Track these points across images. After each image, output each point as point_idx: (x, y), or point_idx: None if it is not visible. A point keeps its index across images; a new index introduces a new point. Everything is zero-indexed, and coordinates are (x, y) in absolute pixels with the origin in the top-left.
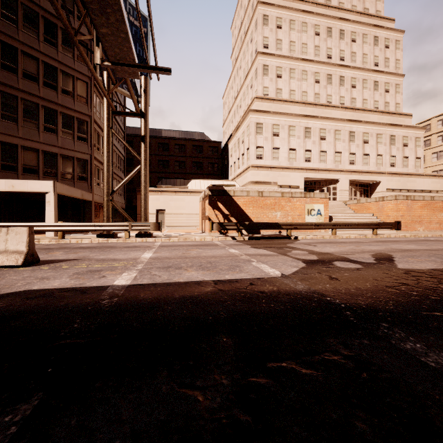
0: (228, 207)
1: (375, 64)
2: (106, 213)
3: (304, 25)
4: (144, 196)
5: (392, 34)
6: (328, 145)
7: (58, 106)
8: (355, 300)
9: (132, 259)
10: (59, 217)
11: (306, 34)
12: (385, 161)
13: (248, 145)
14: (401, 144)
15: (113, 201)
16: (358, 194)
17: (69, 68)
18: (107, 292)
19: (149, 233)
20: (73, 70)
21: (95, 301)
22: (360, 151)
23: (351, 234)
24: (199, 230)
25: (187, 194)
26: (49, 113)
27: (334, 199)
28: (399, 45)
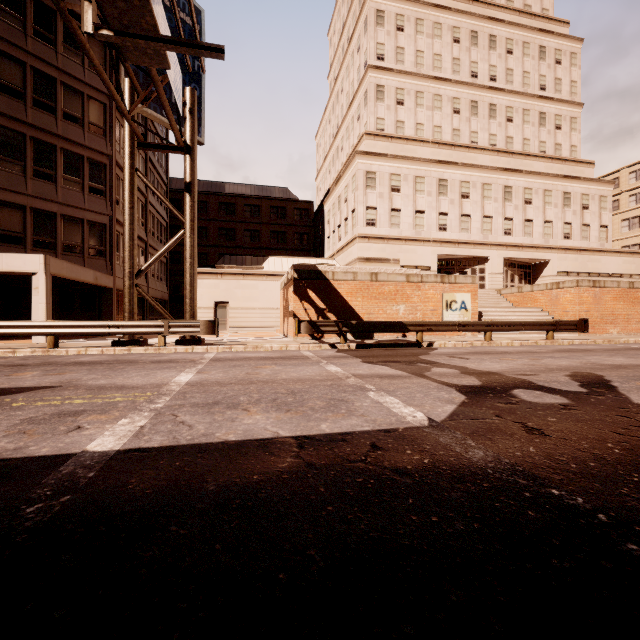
0: (324, 297)
1: (541, 87)
2: (129, 306)
3: (438, 28)
4: (190, 279)
5: (566, 43)
6: (473, 205)
7: (58, 138)
8: (617, 495)
9: (154, 385)
10: (60, 313)
11: (441, 40)
12: (557, 231)
13: (354, 205)
14: (579, 205)
15: (139, 286)
16: (516, 280)
17: (76, 81)
18: (58, 475)
19: (199, 338)
20: (83, 84)
21: (9, 507)
22: (520, 216)
23: (513, 339)
24: (280, 332)
25: (262, 278)
26: (43, 150)
27: (482, 287)
28: (575, 60)
